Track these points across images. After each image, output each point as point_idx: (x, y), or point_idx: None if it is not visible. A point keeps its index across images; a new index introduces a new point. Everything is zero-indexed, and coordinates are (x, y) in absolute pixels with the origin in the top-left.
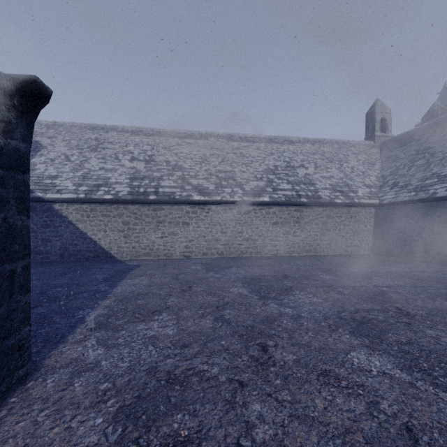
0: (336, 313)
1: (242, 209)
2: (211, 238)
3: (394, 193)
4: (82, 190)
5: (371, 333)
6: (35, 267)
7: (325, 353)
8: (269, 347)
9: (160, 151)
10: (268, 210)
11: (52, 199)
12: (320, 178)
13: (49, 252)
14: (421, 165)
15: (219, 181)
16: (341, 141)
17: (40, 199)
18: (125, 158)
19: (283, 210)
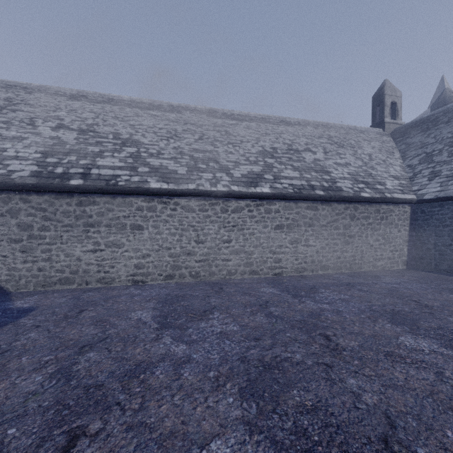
0: None
1: (229, 204)
2: (179, 251)
3: (438, 185)
4: None
5: None
6: None
7: None
8: None
9: (108, 121)
10: (269, 207)
11: None
12: (334, 165)
13: None
14: None
15: (194, 162)
16: (347, 126)
17: None
18: (46, 124)
19: (291, 207)
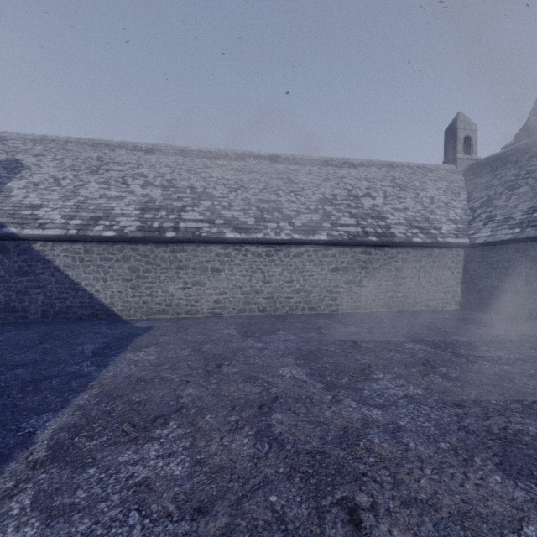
0: (454, 418)
1: (291, 250)
2: (249, 289)
3: (490, 230)
4: (74, 224)
5: (536, 469)
6: (2, 331)
7: (476, 531)
8: (363, 512)
9: (183, 175)
10: (326, 252)
11: (31, 236)
12: (391, 210)
13: (27, 309)
14: (524, 194)
15: (261, 213)
16: (414, 165)
17: (14, 236)
18: (135, 182)
19: (346, 252)
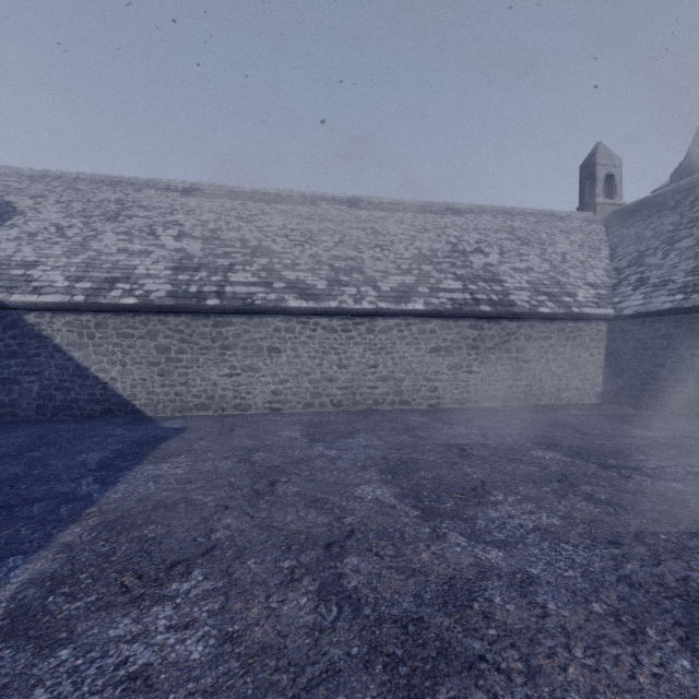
0: (610, 564)
1: (375, 324)
2: (320, 376)
3: (642, 297)
4: (82, 288)
5: None
6: None
7: None
8: None
9: (232, 223)
10: (422, 326)
11: (22, 304)
12: (510, 271)
13: (17, 404)
14: (688, 249)
15: (335, 274)
16: (540, 211)
17: None
18: (167, 233)
19: (450, 326)
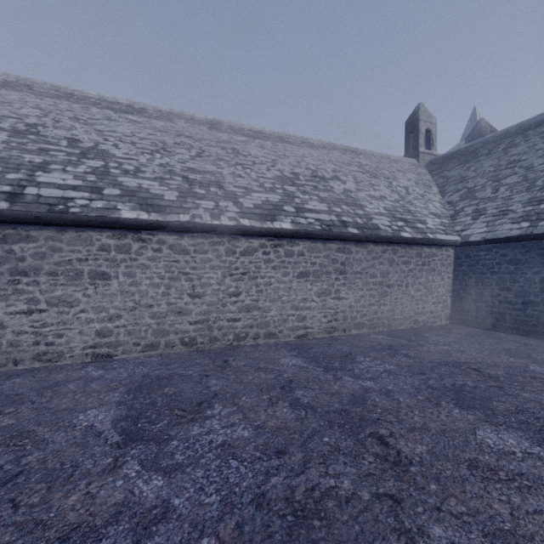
0: None
1: (237, 244)
2: (166, 309)
3: (485, 225)
4: None
5: None
6: None
7: None
8: None
9: (63, 122)
10: (290, 248)
11: None
12: (368, 197)
13: None
14: (517, 184)
15: (189, 186)
16: (378, 154)
17: None
18: None
19: (318, 249)
